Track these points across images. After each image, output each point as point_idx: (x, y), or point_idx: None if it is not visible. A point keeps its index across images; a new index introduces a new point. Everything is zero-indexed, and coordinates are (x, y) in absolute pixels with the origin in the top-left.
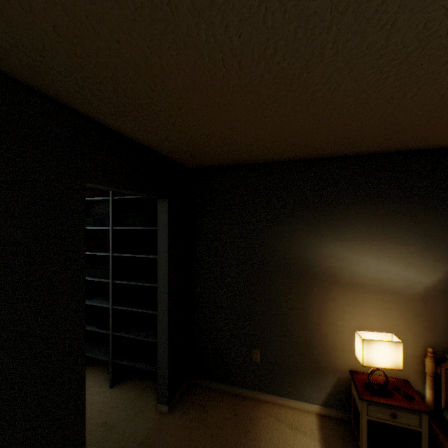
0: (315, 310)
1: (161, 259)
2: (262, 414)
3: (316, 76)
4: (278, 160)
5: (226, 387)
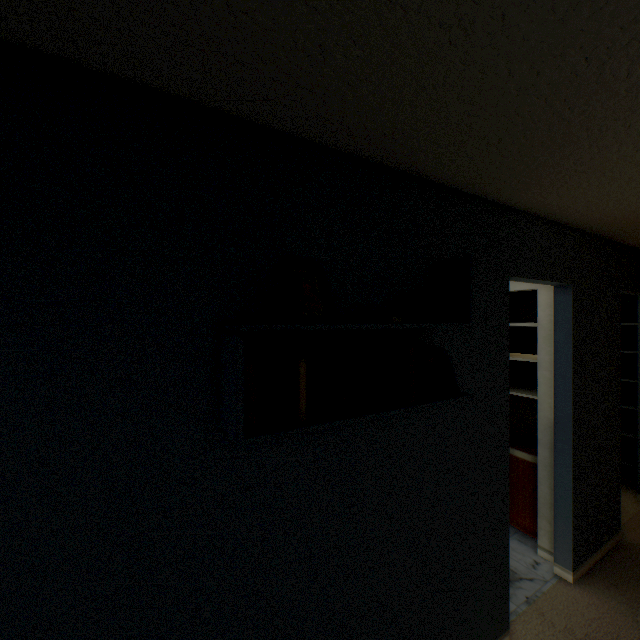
0: None
1: None
2: None
3: None
4: None
5: None
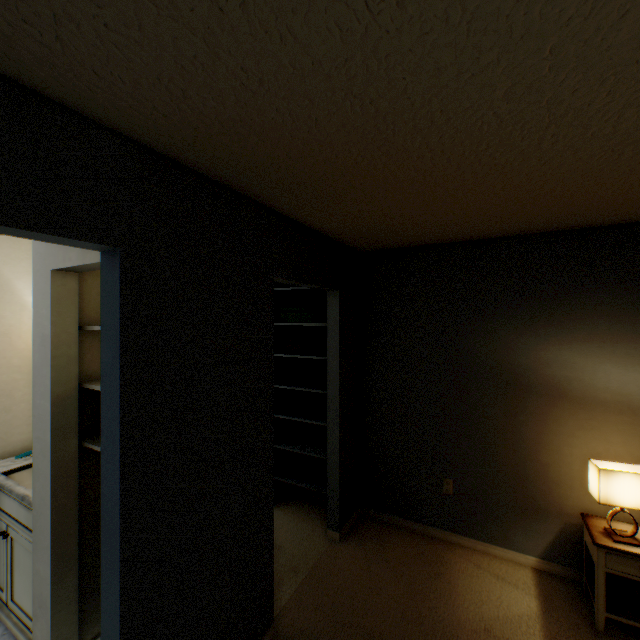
0: (530, 432)
1: (331, 361)
2: (457, 558)
3: (532, 160)
4: (478, 238)
5: (407, 523)
